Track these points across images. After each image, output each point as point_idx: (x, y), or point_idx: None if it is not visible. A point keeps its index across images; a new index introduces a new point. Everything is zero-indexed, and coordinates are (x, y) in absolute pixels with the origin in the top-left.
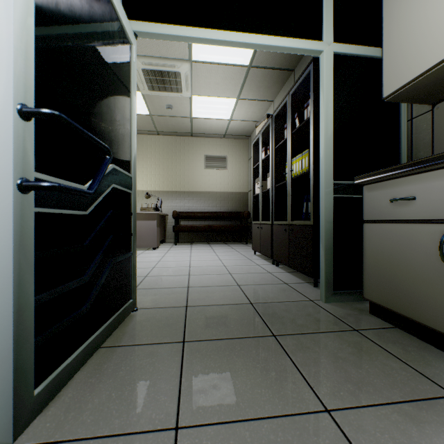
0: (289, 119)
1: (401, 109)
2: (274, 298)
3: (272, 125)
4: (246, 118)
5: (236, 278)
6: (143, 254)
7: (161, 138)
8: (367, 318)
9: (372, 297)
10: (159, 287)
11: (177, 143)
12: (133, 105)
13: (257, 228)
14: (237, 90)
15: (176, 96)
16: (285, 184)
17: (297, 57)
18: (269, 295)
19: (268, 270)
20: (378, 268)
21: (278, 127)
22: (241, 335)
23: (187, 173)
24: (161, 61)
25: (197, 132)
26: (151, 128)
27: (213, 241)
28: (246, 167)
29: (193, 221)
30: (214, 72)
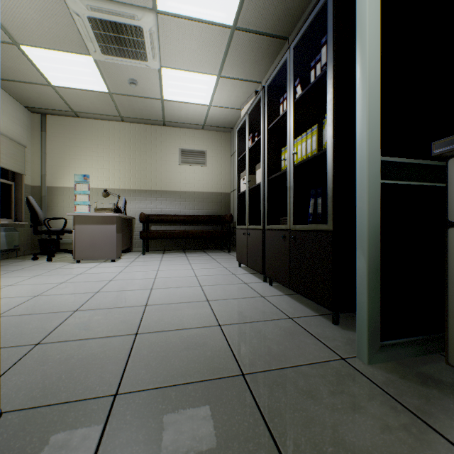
0: (290, 83)
1: None
2: (281, 357)
3: (263, 100)
4: (229, 105)
5: (216, 310)
6: (94, 269)
7: (127, 126)
8: None
9: None
10: (86, 337)
11: (146, 132)
12: None
13: (243, 234)
14: (218, 63)
15: (140, 65)
16: (282, 175)
17: (293, 19)
18: (271, 347)
19: (259, 292)
20: None
21: (272, 102)
22: None
23: (159, 169)
24: (114, 6)
25: (170, 121)
26: (113, 112)
27: (190, 249)
28: (228, 164)
29: (167, 226)
30: (187, 33)
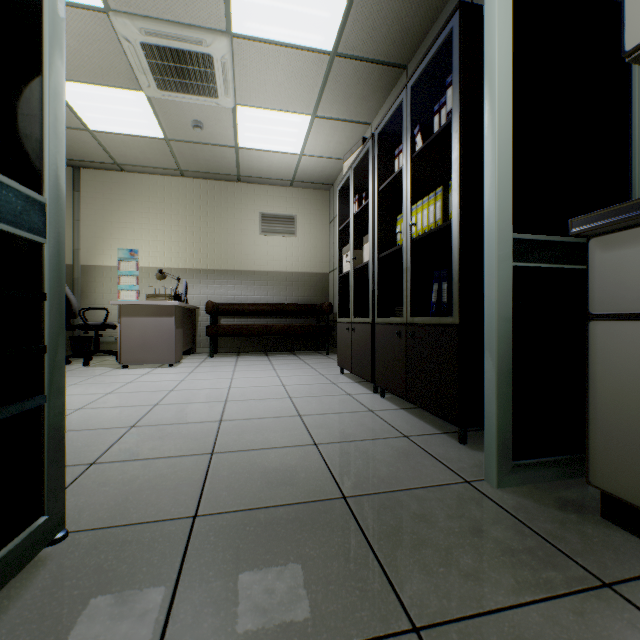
0: (407, 132)
1: (633, 99)
2: (391, 479)
3: (373, 152)
4: (327, 154)
5: (310, 426)
6: (148, 377)
7: (189, 182)
8: (607, 536)
9: (616, 488)
10: (150, 456)
11: (214, 191)
12: (50, 21)
13: (346, 330)
14: (313, 100)
15: (208, 103)
16: (397, 252)
17: (413, 42)
18: (379, 469)
19: (367, 405)
20: (636, 424)
21: (384, 155)
22: (324, 636)
23: (232, 241)
24: (175, 29)
25: (247, 175)
26: (170, 164)
27: (274, 351)
28: (326, 234)
29: (242, 319)
30: (272, 61)
